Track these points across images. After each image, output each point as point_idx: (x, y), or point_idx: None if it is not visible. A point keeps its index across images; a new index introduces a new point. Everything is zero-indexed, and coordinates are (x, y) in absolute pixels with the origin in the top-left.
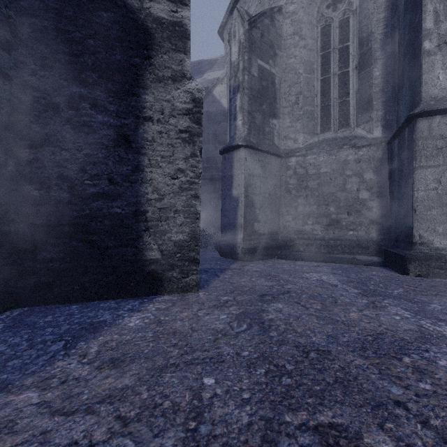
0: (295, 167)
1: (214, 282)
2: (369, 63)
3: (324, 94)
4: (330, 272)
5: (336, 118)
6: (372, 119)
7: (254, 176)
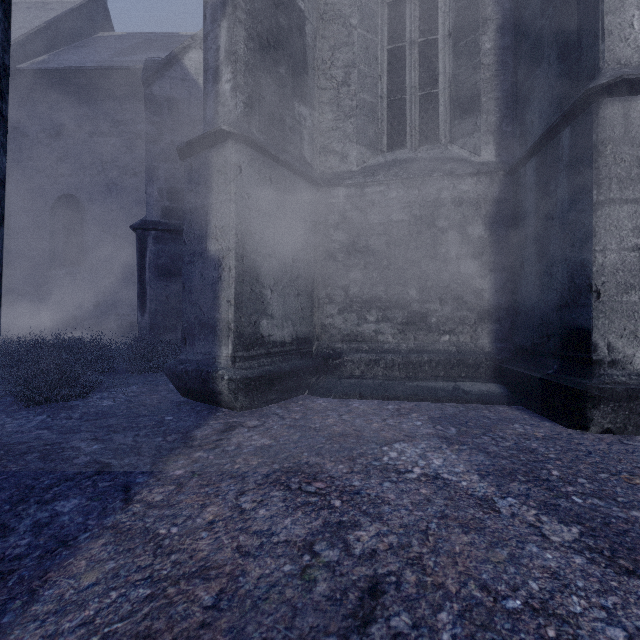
0: (343, 208)
1: (85, 554)
2: (473, 26)
3: (394, 78)
4: (434, 433)
5: (415, 124)
6: (479, 129)
7: (260, 213)
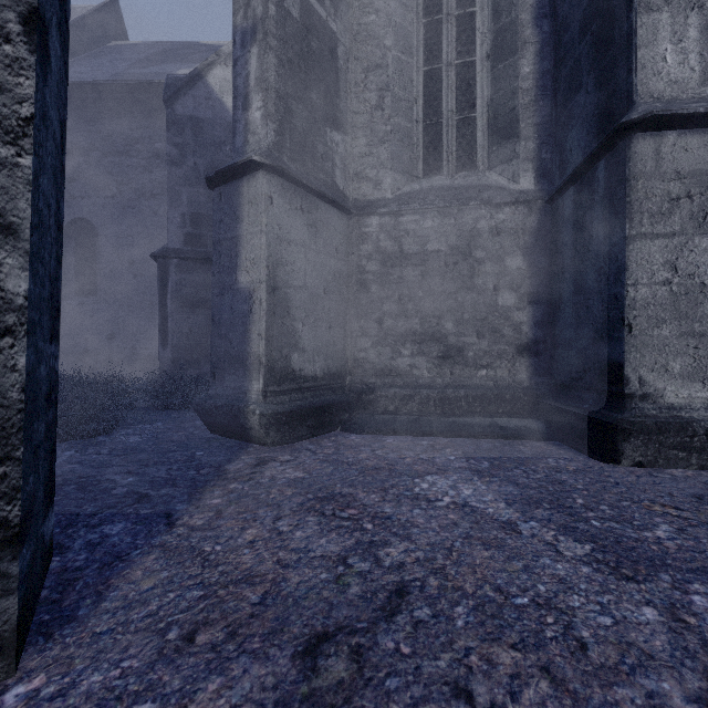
0: (377, 238)
1: (140, 566)
2: (512, 49)
3: (430, 101)
4: (466, 467)
5: (452, 150)
6: (518, 156)
7: (292, 244)
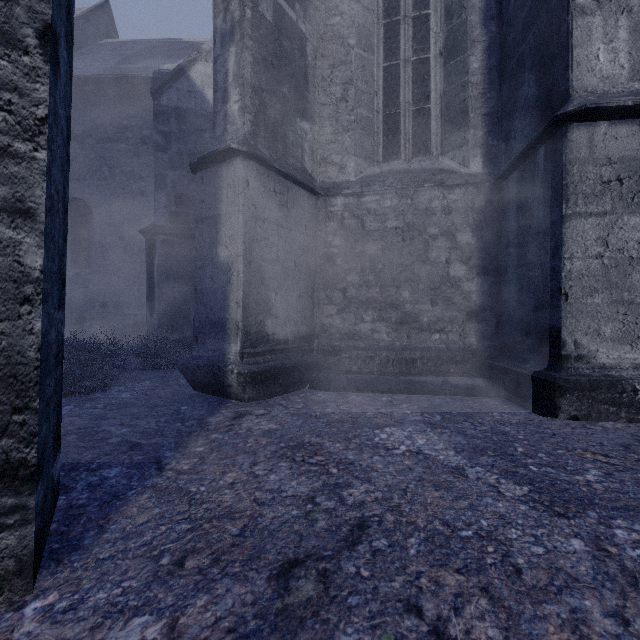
0: (342, 216)
1: (135, 504)
2: (462, 47)
3: (389, 94)
4: (421, 420)
5: (409, 137)
6: (468, 143)
7: (266, 222)
